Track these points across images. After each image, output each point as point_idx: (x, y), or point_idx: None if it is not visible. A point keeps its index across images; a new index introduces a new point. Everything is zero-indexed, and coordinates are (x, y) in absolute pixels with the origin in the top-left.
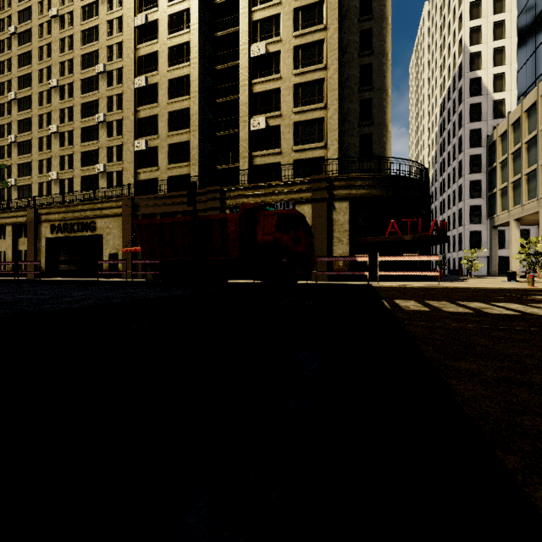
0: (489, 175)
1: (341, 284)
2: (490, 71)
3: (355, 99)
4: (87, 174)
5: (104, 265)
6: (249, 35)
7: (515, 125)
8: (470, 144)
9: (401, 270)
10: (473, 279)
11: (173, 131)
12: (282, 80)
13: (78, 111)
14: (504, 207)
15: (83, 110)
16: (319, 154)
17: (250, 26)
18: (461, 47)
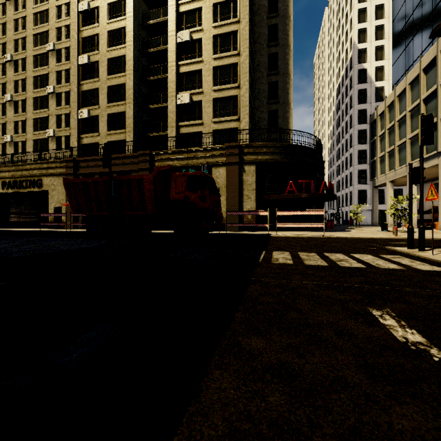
0: (372, 146)
1: (247, 234)
2: (373, 64)
3: (264, 81)
4: (38, 137)
5: (50, 217)
6: (176, 24)
7: (390, 107)
8: (358, 121)
9: (300, 222)
10: (358, 228)
11: (112, 103)
12: (203, 63)
13: (30, 83)
14: (382, 171)
15: (35, 82)
16: (234, 125)
17: (177, 16)
18: (352, 44)
